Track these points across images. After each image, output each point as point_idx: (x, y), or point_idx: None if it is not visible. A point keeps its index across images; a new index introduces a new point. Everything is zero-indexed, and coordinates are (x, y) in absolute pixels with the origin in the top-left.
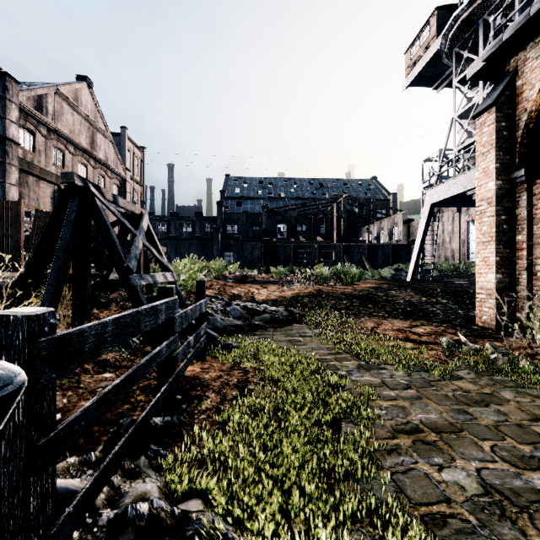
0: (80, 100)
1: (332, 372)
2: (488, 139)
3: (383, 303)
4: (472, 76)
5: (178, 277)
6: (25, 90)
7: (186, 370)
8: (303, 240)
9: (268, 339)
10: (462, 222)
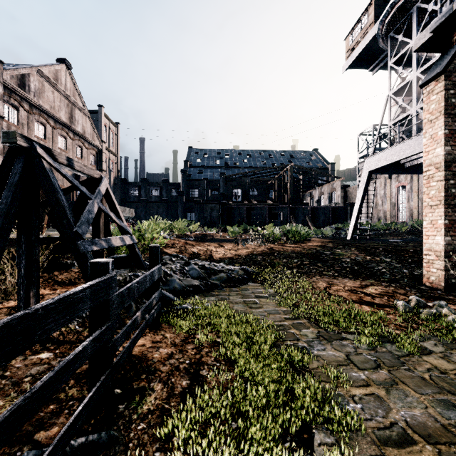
0: (60, 80)
1: (291, 344)
2: (436, 107)
3: (331, 261)
4: (418, 47)
5: (140, 237)
6: (9, 70)
7: (136, 345)
8: (255, 203)
9: (225, 303)
10: (393, 187)
